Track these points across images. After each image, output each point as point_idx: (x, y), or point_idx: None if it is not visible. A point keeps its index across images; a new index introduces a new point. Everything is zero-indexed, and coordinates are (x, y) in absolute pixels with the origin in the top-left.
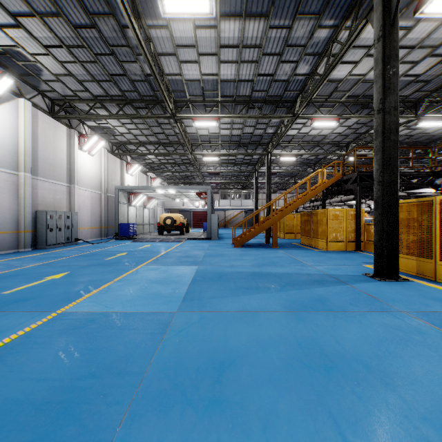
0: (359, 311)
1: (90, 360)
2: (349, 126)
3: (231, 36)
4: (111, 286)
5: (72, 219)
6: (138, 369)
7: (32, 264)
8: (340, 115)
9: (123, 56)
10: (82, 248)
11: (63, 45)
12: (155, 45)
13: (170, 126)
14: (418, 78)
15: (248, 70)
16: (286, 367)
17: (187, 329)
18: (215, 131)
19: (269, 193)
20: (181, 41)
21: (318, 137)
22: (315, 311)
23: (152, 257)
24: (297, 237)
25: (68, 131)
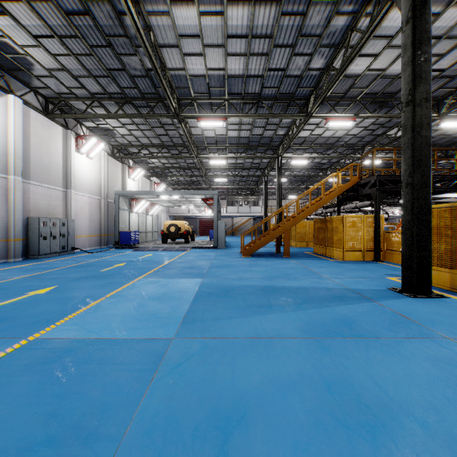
0: (395, 338)
1: (53, 413)
2: (365, 127)
3: (239, 25)
4: (101, 303)
5: (68, 227)
6: (114, 429)
7: (18, 277)
8: (357, 114)
9: (121, 48)
10: (78, 258)
11: (54, 35)
12: (155, 35)
13: (174, 127)
14: (443, 73)
15: (257, 64)
16: (314, 426)
17: (185, 363)
18: (222, 133)
19: (280, 198)
20: (185, 30)
21: (332, 139)
22: (342, 337)
23: (153, 269)
24: (309, 246)
25: (64, 132)
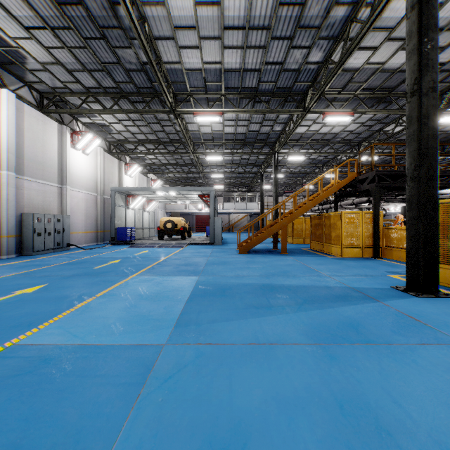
0: (407, 344)
1: (17, 442)
2: (362, 122)
3: (236, 16)
4: (90, 303)
5: (63, 223)
6: None
7: (8, 274)
8: (355, 110)
9: (116, 40)
10: (72, 255)
11: (47, 26)
12: (150, 26)
13: (170, 122)
14: (442, 67)
15: (255, 57)
16: None
17: (176, 375)
18: (219, 129)
19: (276, 195)
20: (180, 21)
21: (329, 135)
22: (349, 343)
23: (148, 266)
24: (306, 242)
25: (60, 127)
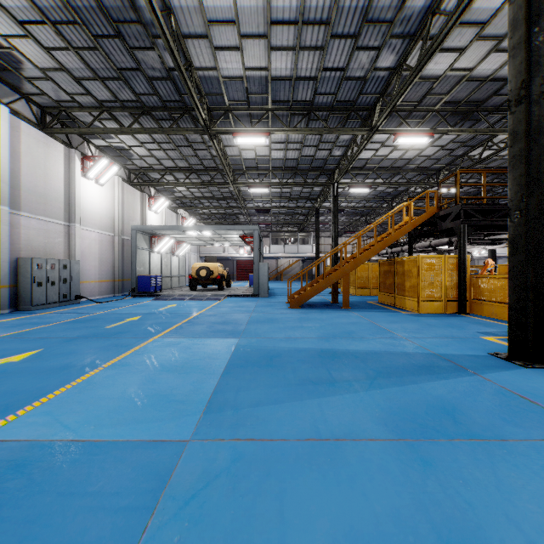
0: (527, 440)
1: None
2: (442, 145)
3: (287, 7)
4: (94, 377)
5: (70, 270)
6: None
7: None
8: (434, 128)
9: (135, 39)
10: (81, 310)
11: (46, 21)
12: (177, 21)
13: (204, 145)
14: None
15: (309, 61)
16: None
17: (203, 493)
18: (265, 153)
19: (335, 235)
20: (216, 14)
21: (400, 161)
22: (446, 438)
23: (175, 324)
24: (372, 294)
25: (67, 151)
